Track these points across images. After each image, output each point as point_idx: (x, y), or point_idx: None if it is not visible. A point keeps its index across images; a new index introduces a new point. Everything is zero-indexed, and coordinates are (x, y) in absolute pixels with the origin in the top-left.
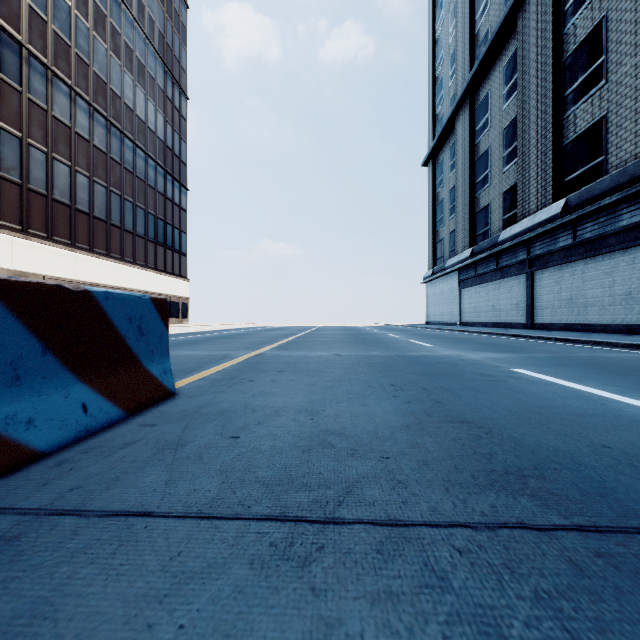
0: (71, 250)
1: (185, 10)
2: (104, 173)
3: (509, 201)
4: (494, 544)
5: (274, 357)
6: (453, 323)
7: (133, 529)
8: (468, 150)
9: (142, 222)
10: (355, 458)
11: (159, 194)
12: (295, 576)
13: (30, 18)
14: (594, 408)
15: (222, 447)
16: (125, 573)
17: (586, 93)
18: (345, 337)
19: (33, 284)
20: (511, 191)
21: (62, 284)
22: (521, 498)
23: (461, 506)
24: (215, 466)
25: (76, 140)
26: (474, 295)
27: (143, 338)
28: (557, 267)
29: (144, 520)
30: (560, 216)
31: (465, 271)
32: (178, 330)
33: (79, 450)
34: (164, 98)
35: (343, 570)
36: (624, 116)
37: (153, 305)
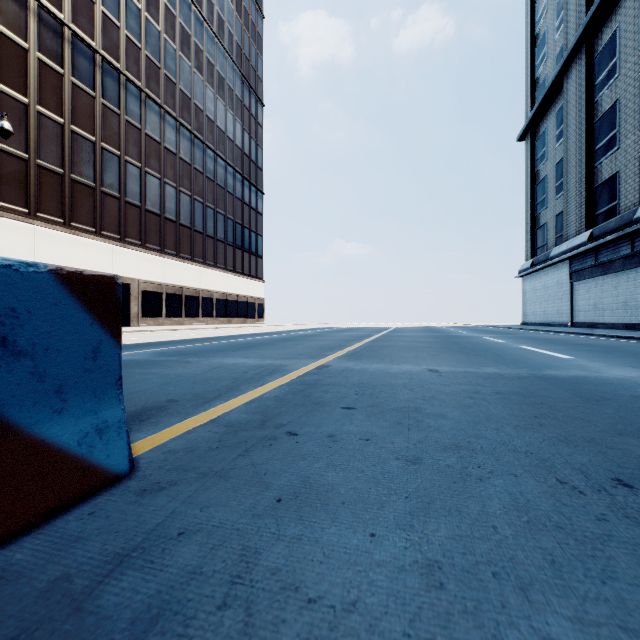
0: (160, 256)
1: (261, 20)
2: (189, 183)
3: None
4: None
5: (341, 373)
6: (562, 324)
7: None
8: (584, 110)
9: (222, 227)
10: None
11: (237, 200)
12: None
13: (127, 47)
14: None
15: None
16: None
17: None
18: (431, 341)
19: None
20: None
21: None
22: None
23: None
24: None
25: (165, 154)
26: (594, 289)
27: (21, 363)
28: None
29: None
30: None
31: (580, 260)
32: (249, 330)
33: None
34: (242, 107)
35: None
36: None
37: (64, 288)
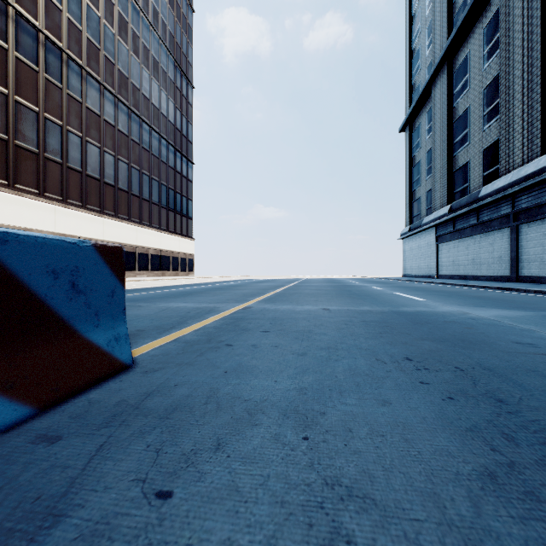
0: (100, 216)
1: (191, 14)
2: (126, 152)
3: (490, 157)
4: None
5: (260, 311)
6: (430, 276)
7: None
8: (446, 112)
9: (156, 192)
10: None
11: (170, 168)
12: None
13: (69, 28)
14: None
15: (123, 539)
16: None
17: None
18: (330, 289)
19: None
20: (492, 148)
21: None
22: None
23: None
24: None
25: (104, 126)
26: (452, 249)
27: (80, 297)
28: None
29: None
30: None
31: (443, 227)
32: (182, 282)
33: None
34: (174, 88)
35: None
36: None
37: (98, 254)
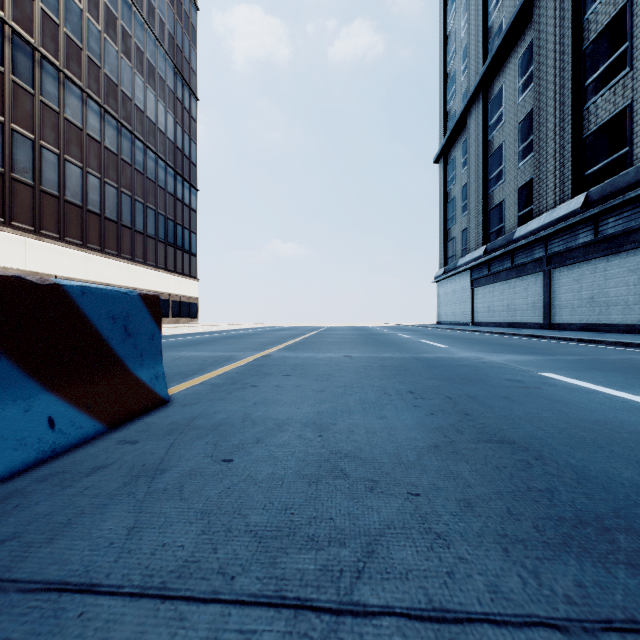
0: (83, 251)
1: (195, 11)
2: (115, 174)
3: (525, 197)
4: None
5: (281, 359)
6: (465, 323)
7: (61, 619)
8: (481, 145)
9: (152, 223)
10: (375, 495)
11: (169, 195)
12: None
13: (42, 21)
14: None
15: (210, 475)
16: None
17: (608, 82)
18: (355, 337)
19: None
20: (527, 187)
21: (23, 276)
22: (616, 570)
23: (533, 583)
24: (196, 505)
25: (87, 142)
26: (488, 294)
27: (130, 339)
28: (577, 265)
29: (82, 601)
30: (580, 211)
31: (478, 270)
32: (187, 330)
33: (36, 477)
34: (174, 99)
35: None
36: None
37: (142, 302)
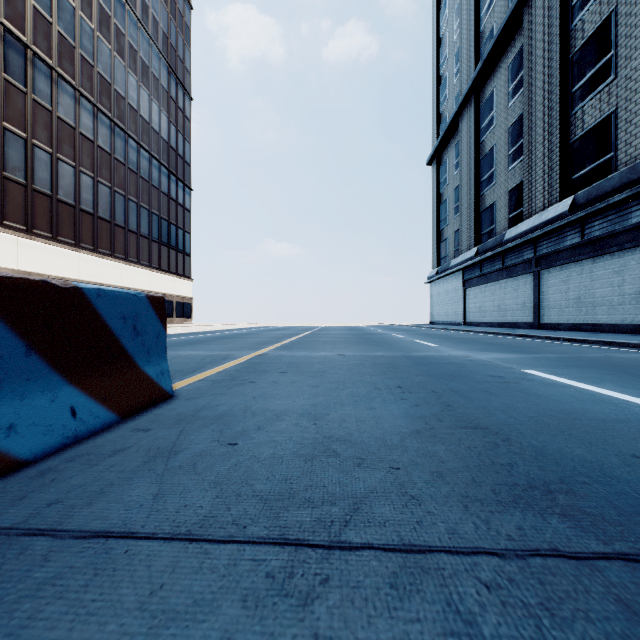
0: (75, 250)
1: (189, 11)
2: (108, 173)
3: (515, 199)
4: (527, 577)
5: (277, 357)
6: (458, 323)
7: (112, 554)
8: (473, 148)
9: (146, 222)
10: (362, 469)
11: (163, 194)
12: (295, 618)
13: (35, 19)
14: (616, 413)
15: (218, 455)
16: (96, 612)
17: (594, 89)
18: (349, 337)
19: (15, 279)
20: (517, 189)
21: (49, 280)
22: (551, 518)
23: (484, 528)
24: (209, 477)
25: (80, 141)
26: (479, 295)
27: (138, 338)
28: (564, 266)
29: (125, 543)
30: (568, 214)
31: (470, 270)
32: (181, 330)
33: (65, 458)
34: (168, 98)
35: (351, 610)
36: (634, 112)
37: (149, 303)
